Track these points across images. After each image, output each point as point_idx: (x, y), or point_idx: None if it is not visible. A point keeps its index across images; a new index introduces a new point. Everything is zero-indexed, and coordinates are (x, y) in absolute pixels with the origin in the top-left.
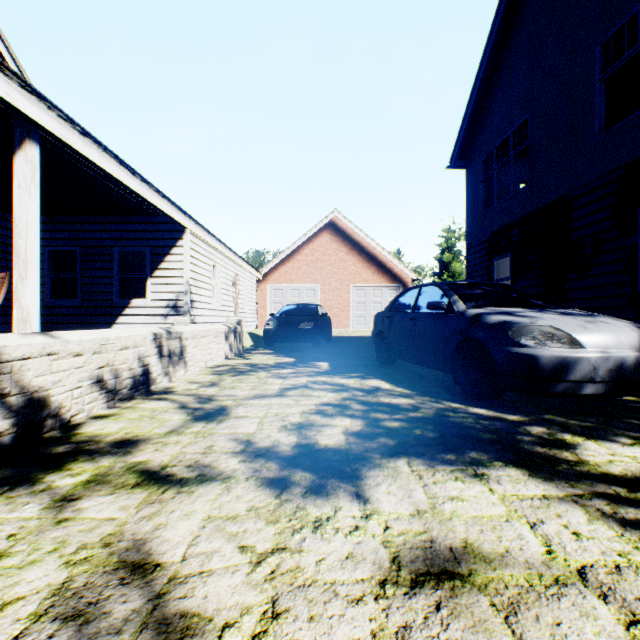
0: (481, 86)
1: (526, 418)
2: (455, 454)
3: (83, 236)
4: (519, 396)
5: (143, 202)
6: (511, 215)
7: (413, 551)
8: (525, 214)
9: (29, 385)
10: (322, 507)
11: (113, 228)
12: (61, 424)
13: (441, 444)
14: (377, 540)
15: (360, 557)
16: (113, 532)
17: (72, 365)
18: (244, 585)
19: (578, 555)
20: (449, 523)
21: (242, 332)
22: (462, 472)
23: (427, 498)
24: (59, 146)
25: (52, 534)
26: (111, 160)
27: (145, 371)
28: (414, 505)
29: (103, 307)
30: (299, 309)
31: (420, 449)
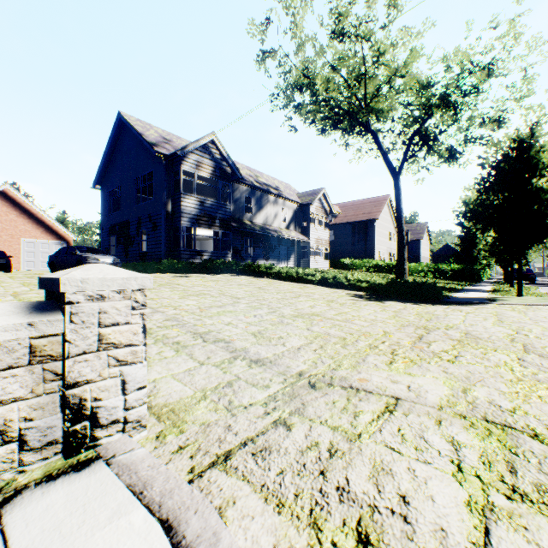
0: (106, 161)
1: None
2: None
3: None
4: None
5: None
6: (116, 220)
7: None
8: (120, 222)
9: None
10: None
11: None
12: None
13: None
14: None
15: None
16: None
17: None
18: None
19: None
20: None
21: None
22: None
23: None
24: None
25: None
26: None
27: None
28: None
29: None
30: None
31: None
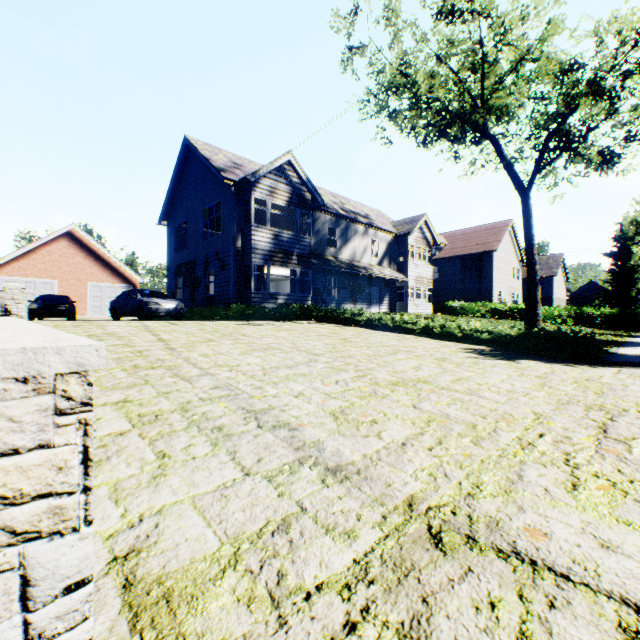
0: (172, 193)
1: None
2: None
3: None
4: None
5: None
6: (183, 260)
7: None
8: (186, 261)
9: None
10: None
11: None
12: None
13: None
14: None
15: None
16: None
17: None
18: None
19: None
20: None
21: None
22: None
23: None
24: None
25: None
26: None
27: None
28: None
29: None
30: (55, 298)
31: None
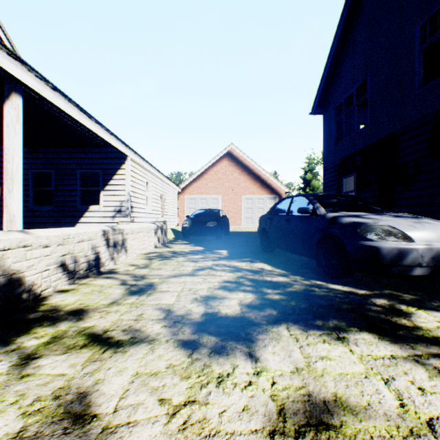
0: (334, 57)
1: (371, 292)
2: (322, 321)
3: (56, 162)
4: (364, 275)
5: (97, 138)
6: (355, 147)
7: (295, 404)
8: (365, 146)
9: (9, 269)
10: (223, 365)
11: (77, 156)
12: (33, 297)
13: (311, 313)
14: (266, 394)
15: (253, 409)
16: (62, 386)
17: (42, 254)
18: (162, 435)
19: (425, 408)
20: (321, 379)
21: (167, 229)
22: (328, 336)
23: (303, 357)
24: (37, 98)
25: (15, 388)
26: (74, 108)
27: (96, 257)
28: (293, 363)
29: (70, 211)
30: (206, 212)
31: (295, 317)
